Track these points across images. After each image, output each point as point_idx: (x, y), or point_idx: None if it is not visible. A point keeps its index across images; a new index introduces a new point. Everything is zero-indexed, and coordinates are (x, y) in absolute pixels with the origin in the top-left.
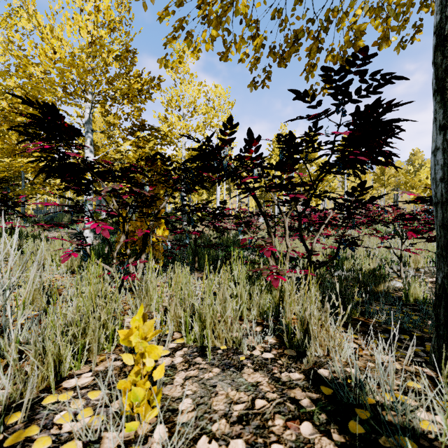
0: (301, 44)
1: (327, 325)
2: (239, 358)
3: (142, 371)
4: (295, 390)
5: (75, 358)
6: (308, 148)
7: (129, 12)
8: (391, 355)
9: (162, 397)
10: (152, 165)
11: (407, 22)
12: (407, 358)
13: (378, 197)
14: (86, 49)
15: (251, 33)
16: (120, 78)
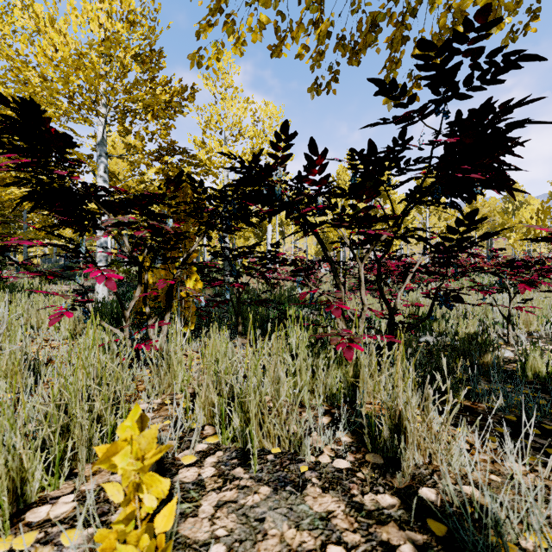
0: (380, 30)
1: (428, 419)
2: (298, 469)
3: (138, 512)
4: (389, 528)
5: (50, 472)
6: (391, 169)
7: (153, 2)
8: (523, 462)
9: (178, 541)
10: (177, 190)
11: (519, 5)
12: (548, 468)
13: (492, 234)
14: (97, 47)
15: (313, 18)
16: (141, 85)
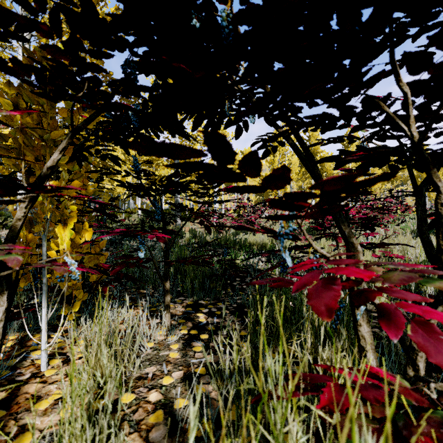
0: None
1: None
2: None
3: None
4: None
5: None
6: None
7: None
8: None
9: None
10: None
11: None
12: None
13: None
14: None
15: None
16: None
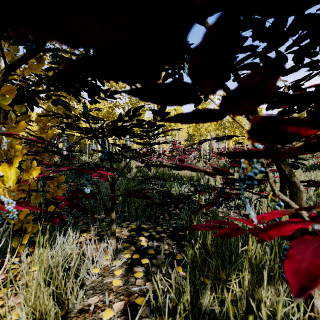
0: None
1: None
2: None
3: None
4: None
5: None
6: None
7: None
8: None
9: None
10: None
11: None
12: None
13: None
14: None
15: None
16: None
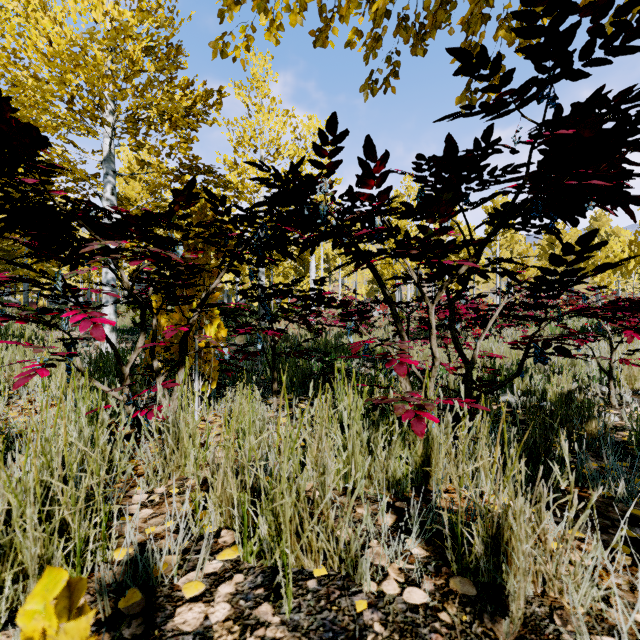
0: (455, 4)
1: (540, 529)
2: (353, 606)
3: None
4: None
5: None
6: (470, 182)
7: None
8: None
9: None
10: (189, 207)
11: None
12: None
13: (613, 265)
14: (102, 40)
15: None
16: (155, 87)
